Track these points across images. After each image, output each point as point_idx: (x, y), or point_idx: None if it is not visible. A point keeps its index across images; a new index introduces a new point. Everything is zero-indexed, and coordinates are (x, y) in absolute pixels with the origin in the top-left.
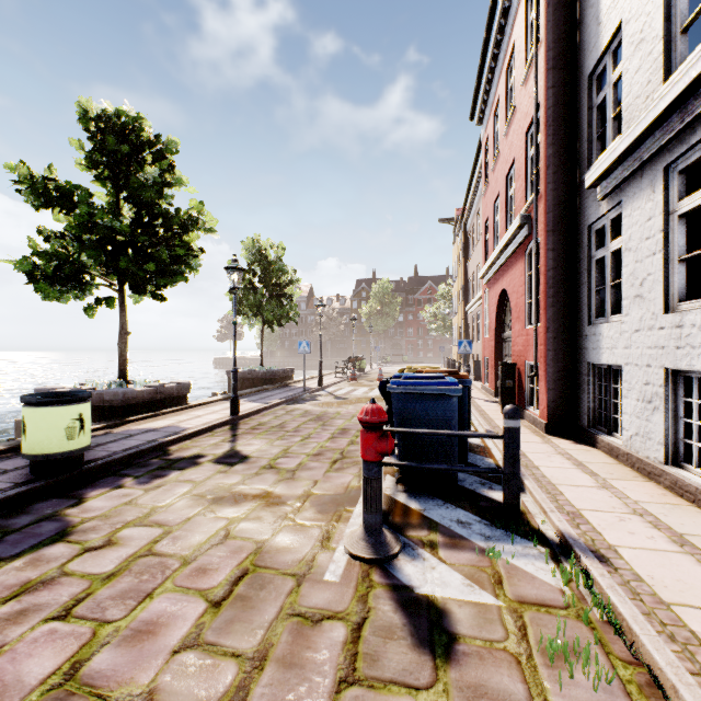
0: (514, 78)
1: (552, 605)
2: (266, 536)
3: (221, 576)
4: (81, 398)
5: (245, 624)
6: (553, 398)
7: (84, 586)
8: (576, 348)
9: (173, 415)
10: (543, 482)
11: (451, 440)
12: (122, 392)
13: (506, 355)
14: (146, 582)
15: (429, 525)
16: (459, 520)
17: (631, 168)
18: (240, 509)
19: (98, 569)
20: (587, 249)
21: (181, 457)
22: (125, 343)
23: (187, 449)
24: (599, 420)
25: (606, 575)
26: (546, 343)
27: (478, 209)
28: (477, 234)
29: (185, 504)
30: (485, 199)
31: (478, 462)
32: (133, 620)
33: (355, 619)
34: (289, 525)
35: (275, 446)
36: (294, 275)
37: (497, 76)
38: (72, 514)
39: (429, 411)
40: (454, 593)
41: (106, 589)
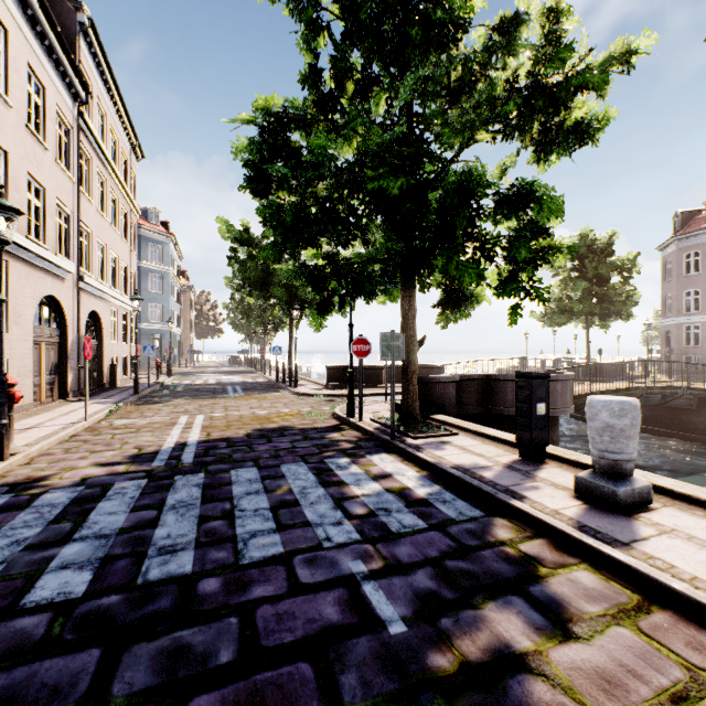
0: None
1: None
2: None
3: None
4: None
5: None
6: None
7: None
8: None
9: None
10: None
11: None
12: None
13: None
14: None
15: None
16: None
17: None
18: None
19: None
20: None
21: None
22: None
23: None
24: None
25: None
26: None
27: None
28: None
29: None
30: None
31: None
32: None
33: None
34: None
35: None
36: None
37: None
38: None
39: None
40: None
41: None
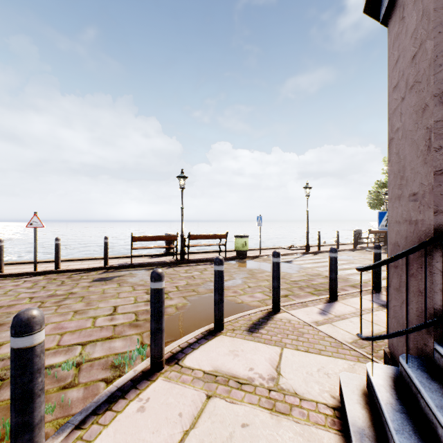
0: None
1: None
2: None
3: None
4: None
5: None
6: None
7: None
8: None
9: None
10: None
11: None
12: None
13: None
14: None
15: None
16: None
17: None
18: None
19: None
20: None
21: None
22: None
23: None
24: None
25: None
26: None
27: None
28: None
29: None
30: None
31: None
32: None
33: None
34: None
35: None
36: None
37: None
38: None
39: None
40: None
41: None
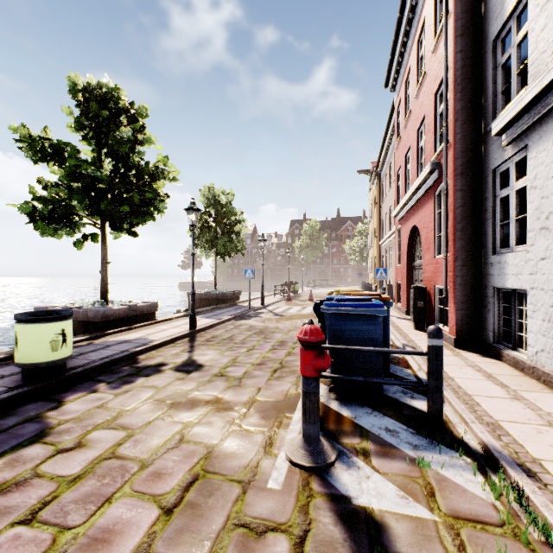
0: (424, 49)
1: (487, 521)
2: (216, 440)
3: (174, 481)
4: (63, 316)
5: (194, 535)
6: (461, 317)
7: (52, 488)
8: (482, 275)
9: (143, 329)
10: (460, 393)
11: (378, 355)
12: (102, 310)
13: (416, 280)
14: (106, 485)
15: (361, 432)
16: (387, 428)
17: (537, 115)
18: (194, 414)
19: (66, 471)
20: (492, 189)
21: (147, 365)
22: (106, 270)
23: (153, 358)
24: (503, 336)
25: (537, 492)
26: (454, 270)
27: (390, 161)
28: (389, 182)
29: (147, 408)
30: (398, 152)
31: (398, 373)
32: (90, 526)
33: (297, 532)
34: (236, 430)
35: (225, 356)
36: (241, 216)
37: (409, 49)
38: (52, 416)
39: (358, 329)
40: (389, 505)
41: (71, 492)
